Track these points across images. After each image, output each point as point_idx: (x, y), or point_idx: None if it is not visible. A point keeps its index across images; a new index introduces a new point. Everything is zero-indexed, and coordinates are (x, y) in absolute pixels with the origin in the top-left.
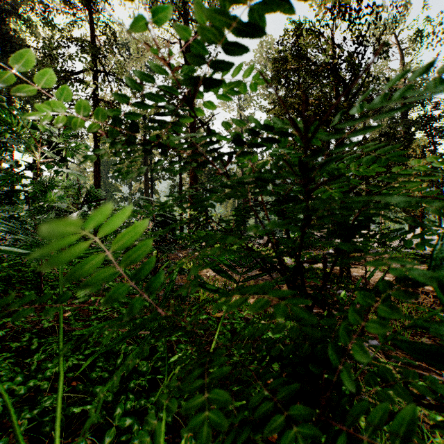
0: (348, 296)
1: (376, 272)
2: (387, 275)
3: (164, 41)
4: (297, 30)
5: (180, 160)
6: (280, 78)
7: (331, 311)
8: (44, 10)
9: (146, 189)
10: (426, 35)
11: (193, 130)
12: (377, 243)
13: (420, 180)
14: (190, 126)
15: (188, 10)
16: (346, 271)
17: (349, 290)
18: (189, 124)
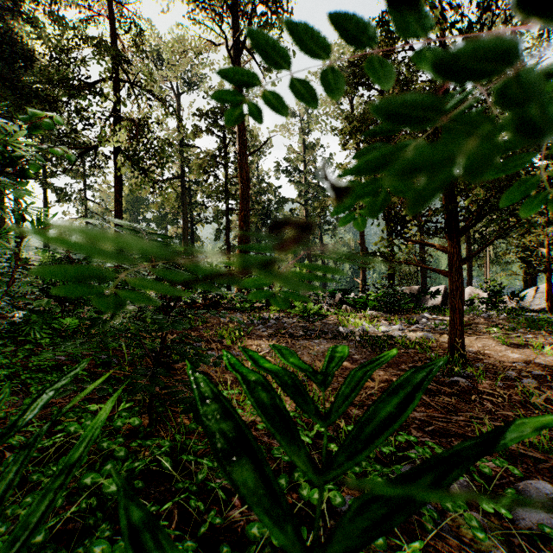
0: (468, 386)
1: (498, 346)
2: (515, 350)
3: (205, 44)
4: (381, 21)
5: (226, 197)
6: (357, 85)
7: (450, 414)
8: (51, 3)
9: (184, 235)
10: (547, 33)
11: (244, 156)
12: (486, 303)
13: (547, 219)
14: (239, 152)
15: (237, 2)
16: (459, 346)
17: (466, 375)
18: (237, 149)
